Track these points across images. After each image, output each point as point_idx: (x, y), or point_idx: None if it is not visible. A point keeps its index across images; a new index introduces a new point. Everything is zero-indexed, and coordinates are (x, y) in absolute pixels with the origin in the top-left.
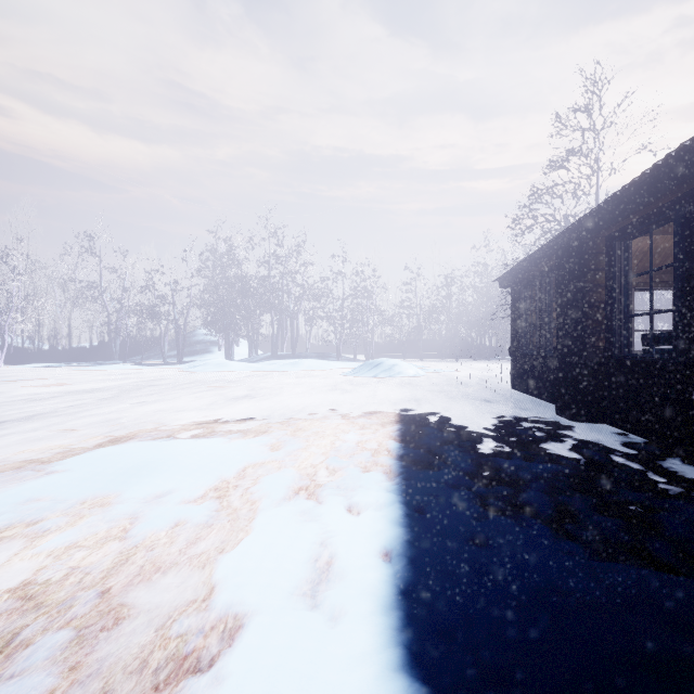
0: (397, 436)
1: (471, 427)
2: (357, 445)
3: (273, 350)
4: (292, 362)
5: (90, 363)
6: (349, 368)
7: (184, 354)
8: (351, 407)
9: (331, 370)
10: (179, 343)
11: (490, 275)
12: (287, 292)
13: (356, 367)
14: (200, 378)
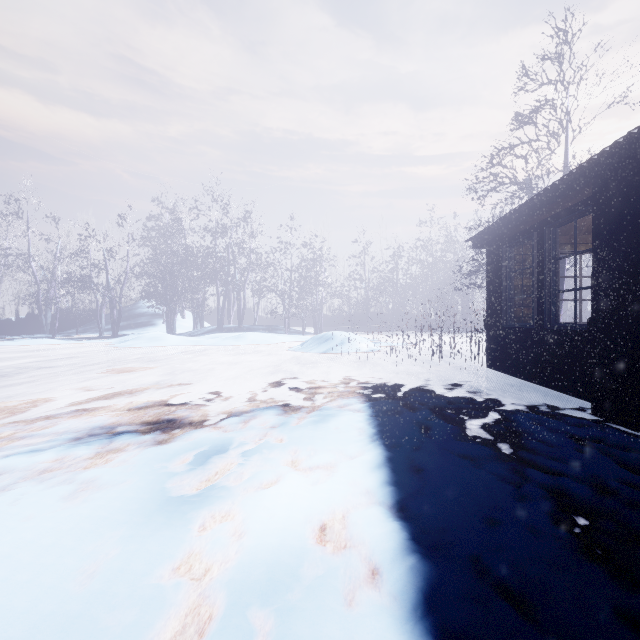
0: (382, 493)
1: (498, 454)
2: (301, 538)
3: (219, 323)
4: (235, 336)
5: (13, 337)
6: (297, 341)
7: (125, 326)
8: (296, 403)
9: (277, 344)
10: (114, 315)
11: (435, 251)
12: (234, 262)
13: (304, 340)
14: (119, 356)
